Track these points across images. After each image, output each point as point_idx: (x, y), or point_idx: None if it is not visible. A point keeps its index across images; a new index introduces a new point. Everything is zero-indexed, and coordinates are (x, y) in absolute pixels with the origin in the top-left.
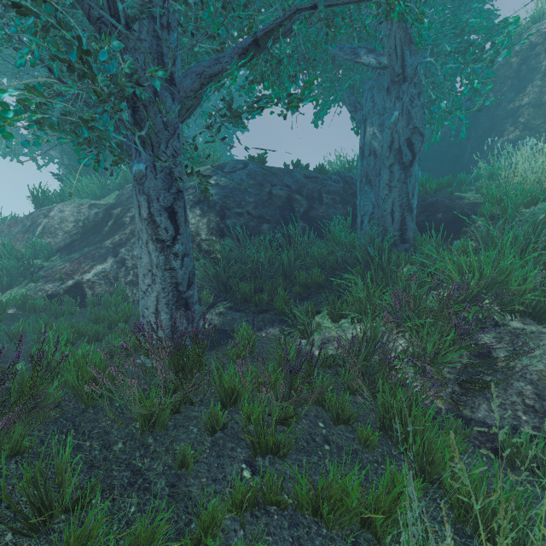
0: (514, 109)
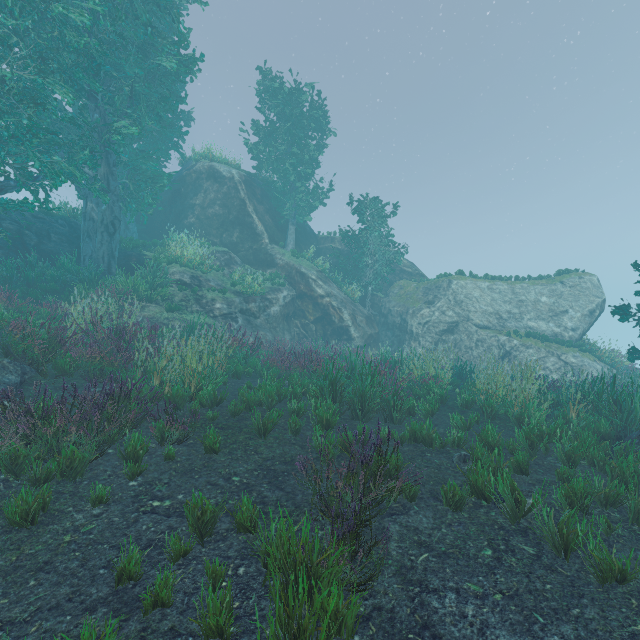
0: (193, 205)
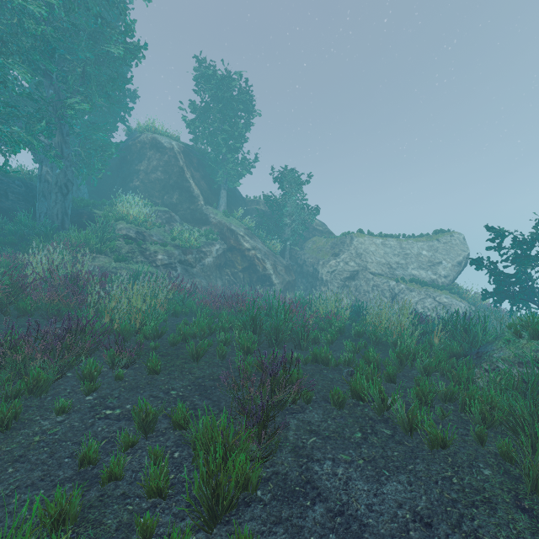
0: (138, 170)
